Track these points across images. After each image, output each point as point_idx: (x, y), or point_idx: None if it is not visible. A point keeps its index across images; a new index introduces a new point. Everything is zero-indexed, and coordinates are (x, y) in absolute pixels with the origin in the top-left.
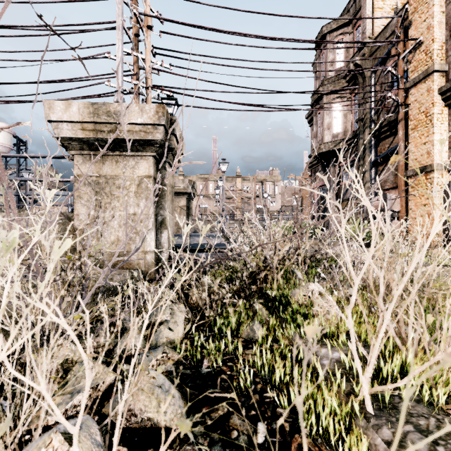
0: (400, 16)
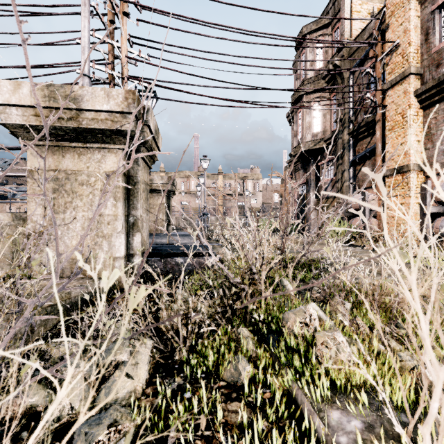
0: (378, 19)
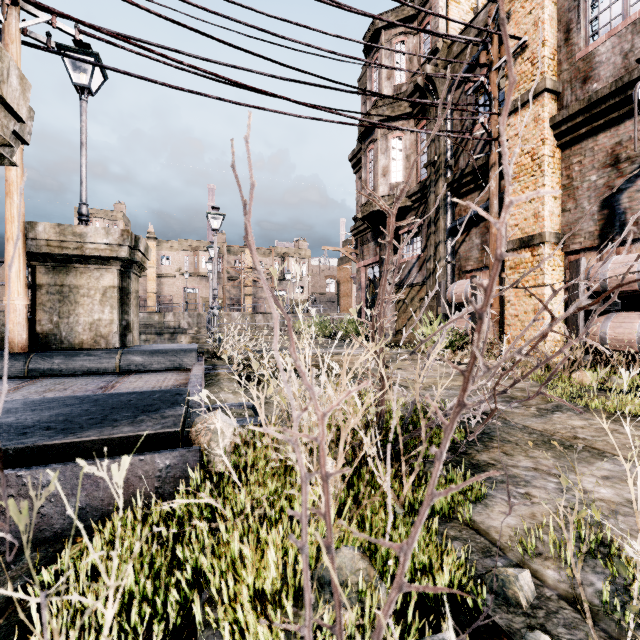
0: (496, 1)
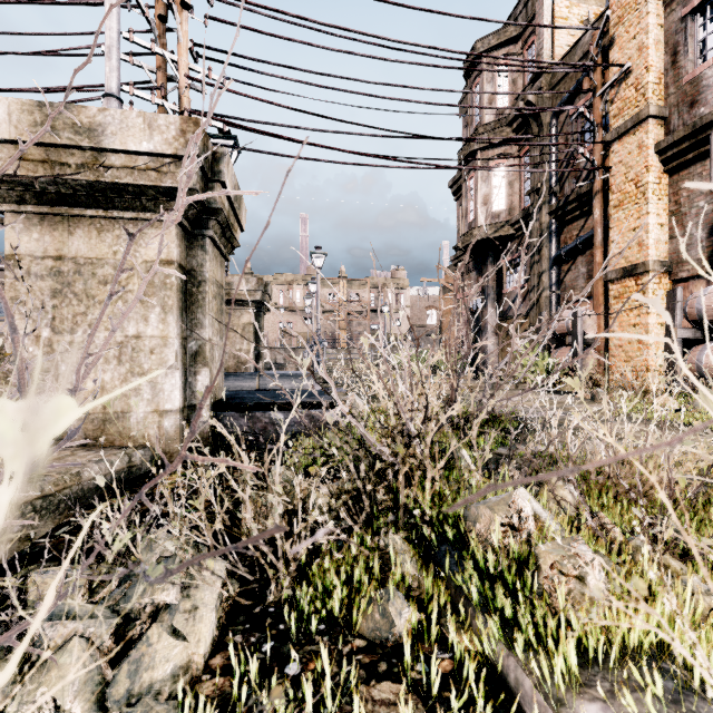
0: (598, 28)
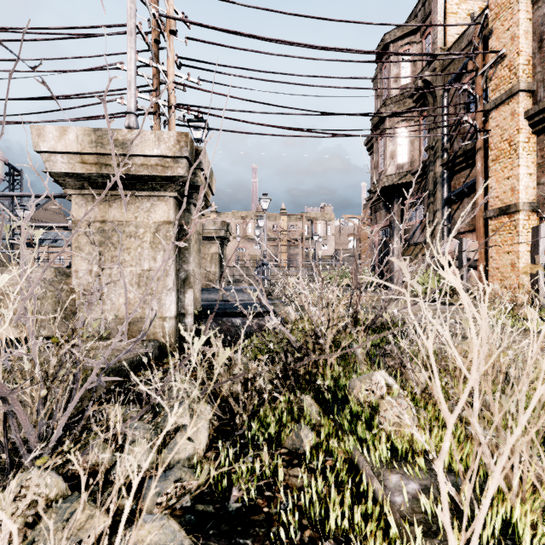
0: (479, 23)
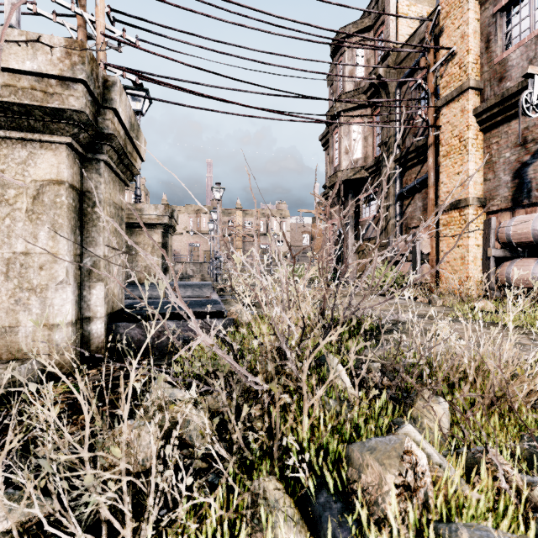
0: (431, 20)
